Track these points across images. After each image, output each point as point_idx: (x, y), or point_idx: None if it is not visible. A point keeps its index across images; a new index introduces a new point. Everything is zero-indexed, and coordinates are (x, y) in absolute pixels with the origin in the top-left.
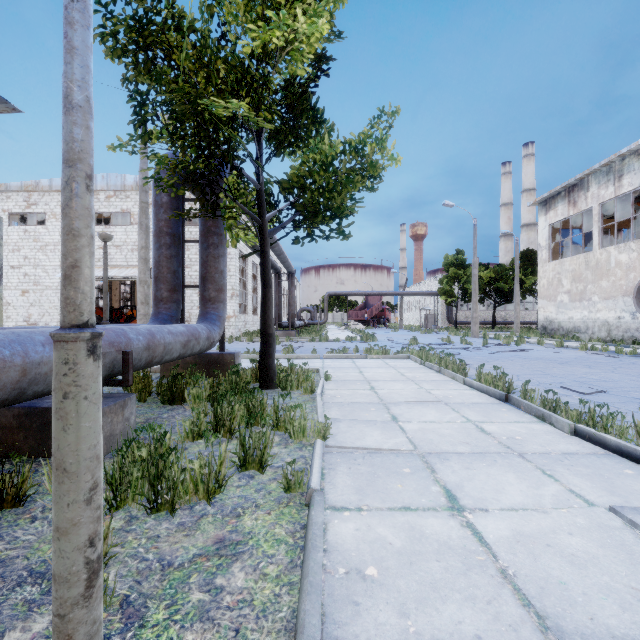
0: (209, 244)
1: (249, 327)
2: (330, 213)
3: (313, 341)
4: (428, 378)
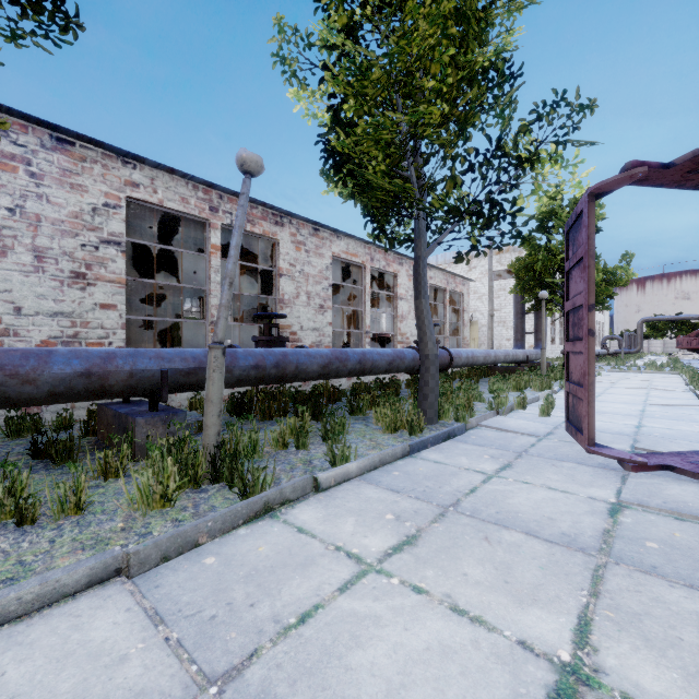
0: (539, 317)
1: (547, 355)
2: (597, 303)
3: (608, 365)
4: (665, 378)
